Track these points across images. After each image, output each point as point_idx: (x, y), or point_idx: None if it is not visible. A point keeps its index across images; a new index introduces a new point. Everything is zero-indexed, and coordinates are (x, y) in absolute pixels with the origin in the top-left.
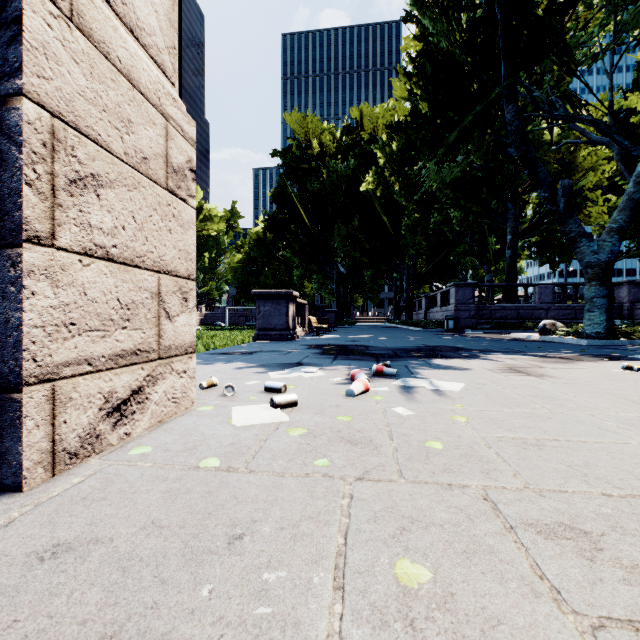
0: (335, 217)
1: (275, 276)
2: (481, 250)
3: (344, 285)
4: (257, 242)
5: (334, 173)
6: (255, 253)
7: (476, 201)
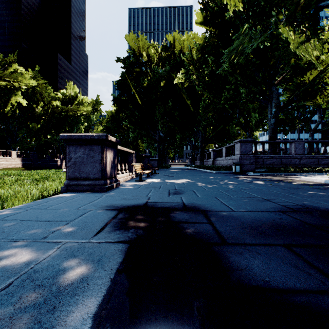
0: (157, 101)
1: (122, 139)
2: (246, 122)
3: (163, 143)
4: (111, 118)
5: (156, 73)
6: (109, 125)
7: (253, 84)
